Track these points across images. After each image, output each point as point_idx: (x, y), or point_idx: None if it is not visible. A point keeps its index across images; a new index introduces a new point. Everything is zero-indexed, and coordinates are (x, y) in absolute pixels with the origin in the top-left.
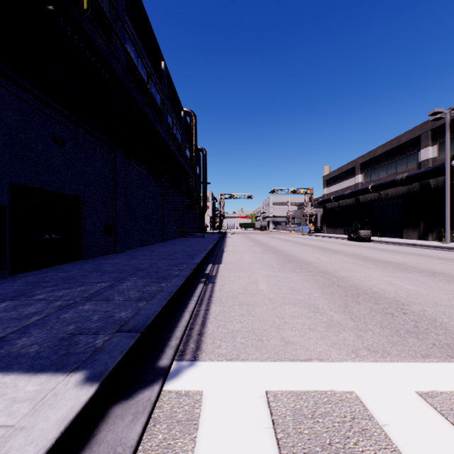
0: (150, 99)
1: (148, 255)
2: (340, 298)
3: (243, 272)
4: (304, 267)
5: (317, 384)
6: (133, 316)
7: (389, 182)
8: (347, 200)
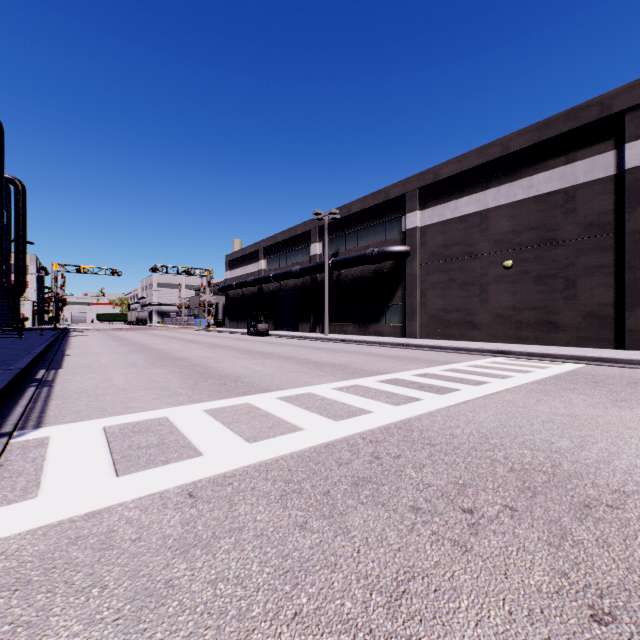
0: None
1: None
2: (194, 380)
3: (96, 374)
4: (177, 363)
5: (143, 418)
6: None
7: (287, 273)
8: (252, 288)
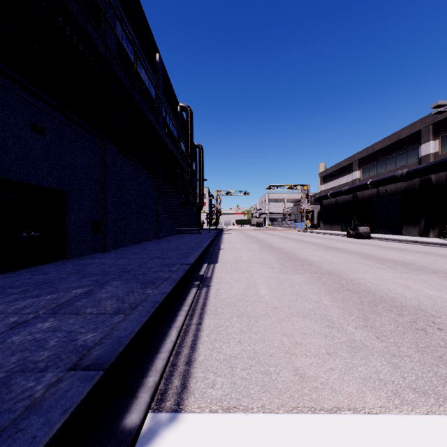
0: (143, 91)
1: (139, 254)
2: (355, 307)
3: (241, 273)
4: (307, 267)
5: None
6: (101, 340)
7: (389, 178)
8: (345, 196)
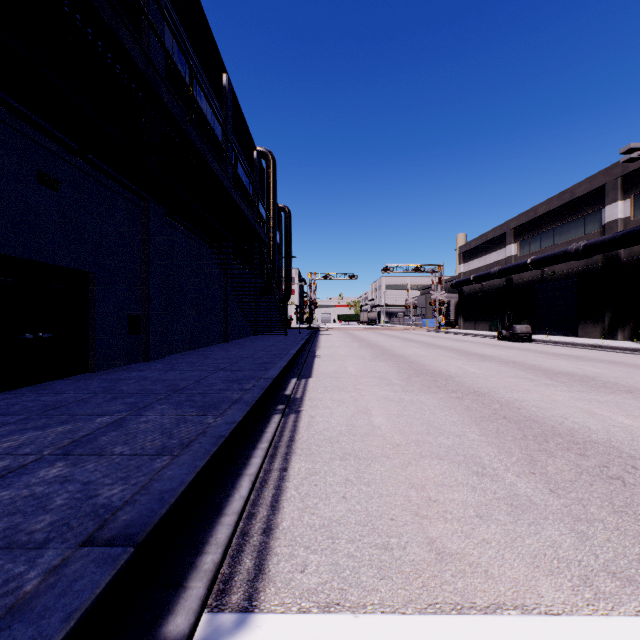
0: (204, 129)
1: (198, 364)
2: (515, 443)
3: (346, 393)
4: (442, 384)
5: None
6: (134, 497)
7: (558, 254)
8: (495, 281)
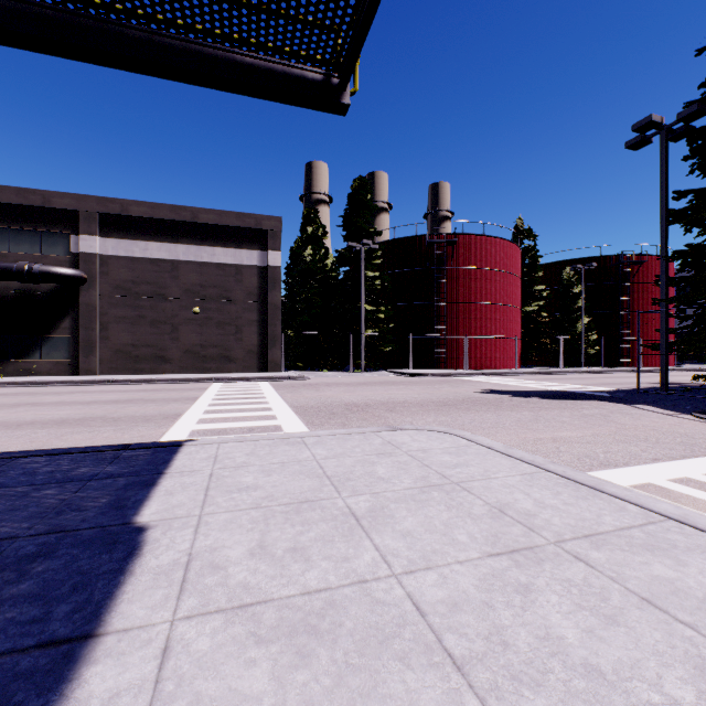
0: None
1: None
2: (66, 426)
3: None
4: None
5: (186, 433)
6: (89, 450)
7: None
8: None
